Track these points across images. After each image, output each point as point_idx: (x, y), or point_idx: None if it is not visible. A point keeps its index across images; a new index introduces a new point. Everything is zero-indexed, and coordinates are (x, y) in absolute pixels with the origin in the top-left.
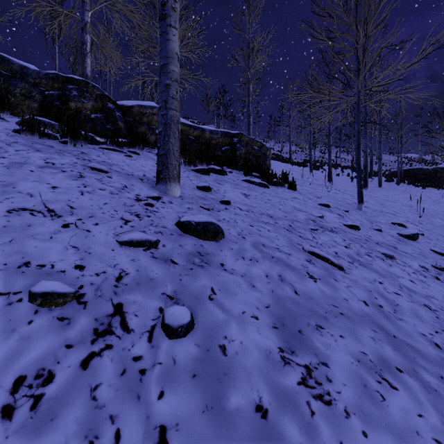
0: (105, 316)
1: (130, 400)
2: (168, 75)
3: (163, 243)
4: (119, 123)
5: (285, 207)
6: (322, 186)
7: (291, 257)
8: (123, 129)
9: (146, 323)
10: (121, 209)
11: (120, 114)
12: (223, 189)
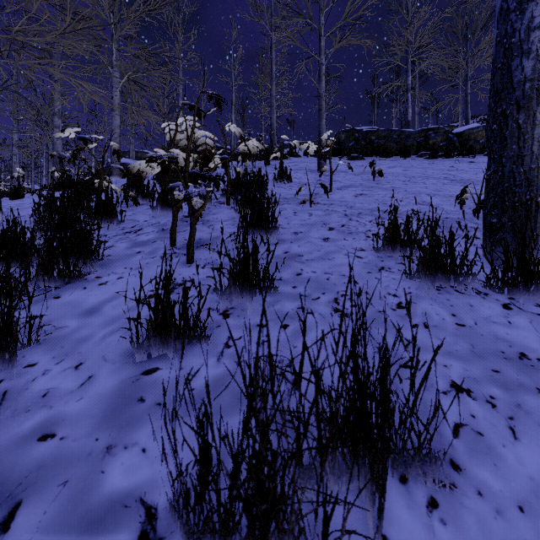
0: None
1: None
2: None
3: None
4: (456, 144)
5: None
6: None
7: None
8: (458, 147)
9: None
10: None
11: (456, 139)
12: None
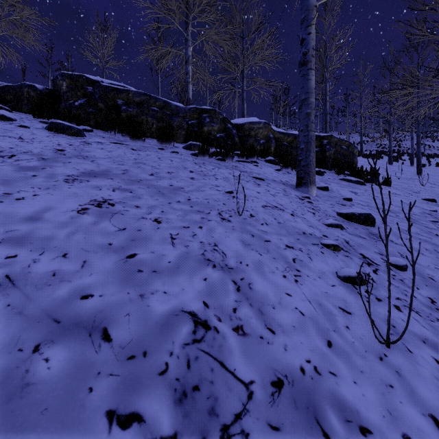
0: (361, 258)
1: (406, 287)
2: (308, 106)
3: (345, 226)
4: (235, 138)
5: (395, 203)
6: (413, 180)
7: (433, 239)
8: (238, 143)
9: (382, 263)
10: (301, 205)
11: (235, 131)
12: (334, 188)
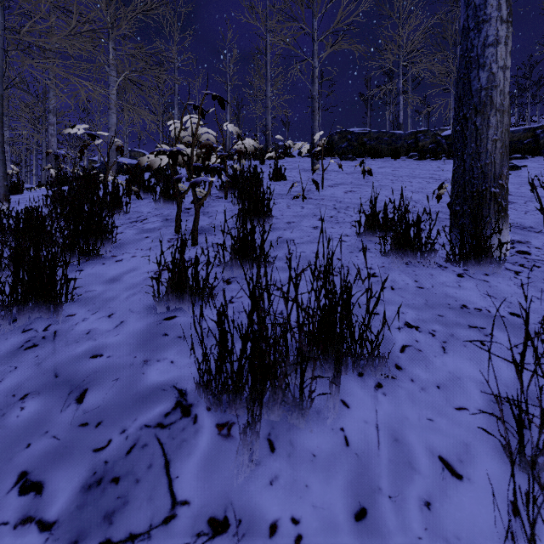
0: None
1: None
2: None
3: None
4: (444, 146)
5: None
6: None
7: None
8: (446, 149)
9: None
10: None
11: (444, 141)
12: (522, 164)
